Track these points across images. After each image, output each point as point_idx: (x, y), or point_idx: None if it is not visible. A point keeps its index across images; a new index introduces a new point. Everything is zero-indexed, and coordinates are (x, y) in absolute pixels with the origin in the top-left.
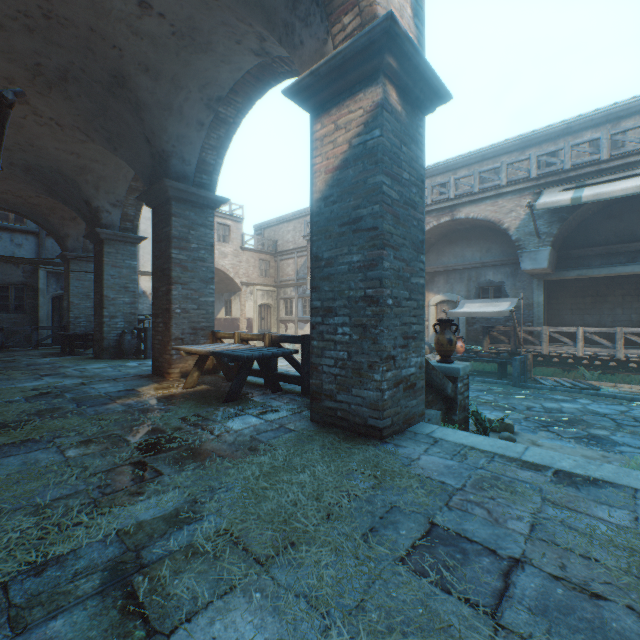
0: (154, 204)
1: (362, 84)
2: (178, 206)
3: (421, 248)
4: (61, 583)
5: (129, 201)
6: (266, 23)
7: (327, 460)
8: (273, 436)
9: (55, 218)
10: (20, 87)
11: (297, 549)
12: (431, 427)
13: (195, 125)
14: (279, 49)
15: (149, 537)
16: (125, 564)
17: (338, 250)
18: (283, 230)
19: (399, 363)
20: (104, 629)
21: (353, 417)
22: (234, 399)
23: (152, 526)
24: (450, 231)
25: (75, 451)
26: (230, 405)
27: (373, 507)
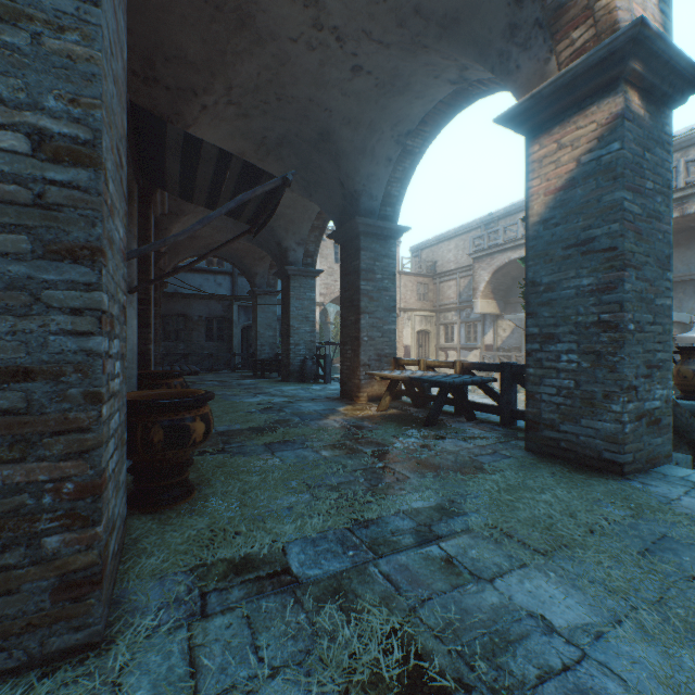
0: (342, 241)
1: (594, 97)
2: (365, 240)
3: (667, 264)
4: (386, 535)
5: (310, 239)
6: (477, 57)
7: (564, 486)
8: (492, 459)
9: (248, 259)
10: (247, 158)
11: (572, 550)
12: (684, 471)
13: (383, 162)
14: (480, 74)
15: (430, 519)
16: (424, 533)
17: (561, 274)
18: (443, 249)
19: (641, 394)
20: (438, 567)
21: (582, 449)
22: (432, 423)
23: (427, 512)
24: (677, 230)
25: (326, 452)
26: (431, 429)
27: (639, 533)
